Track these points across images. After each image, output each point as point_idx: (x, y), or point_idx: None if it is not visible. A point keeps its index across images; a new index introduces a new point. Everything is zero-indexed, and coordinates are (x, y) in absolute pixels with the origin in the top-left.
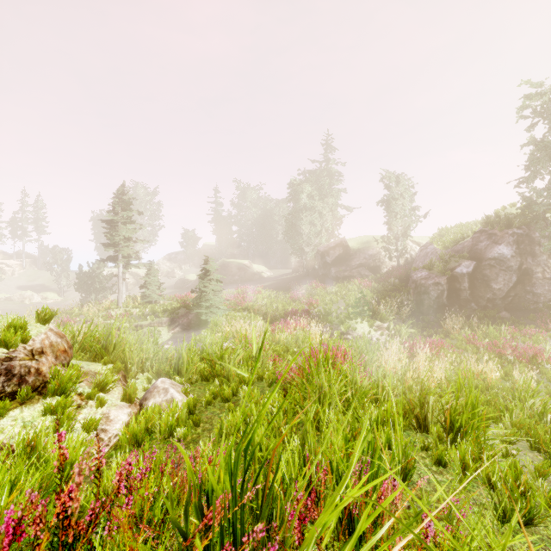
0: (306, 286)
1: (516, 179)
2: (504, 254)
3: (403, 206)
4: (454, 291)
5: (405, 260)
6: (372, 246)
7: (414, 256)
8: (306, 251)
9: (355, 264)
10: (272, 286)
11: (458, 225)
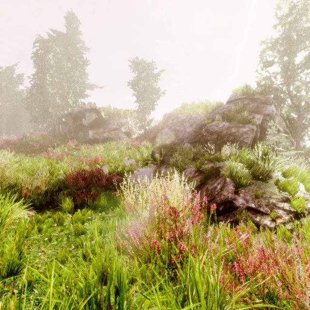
0: (62, 147)
1: (265, 62)
2: (274, 112)
3: (148, 87)
4: (254, 139)
5: (146, 130)
6: (121, 116)
7: (151, 127)
8: (53, 114)
9: (112, 129)
10: (3, 148)
11: (193, 104)
